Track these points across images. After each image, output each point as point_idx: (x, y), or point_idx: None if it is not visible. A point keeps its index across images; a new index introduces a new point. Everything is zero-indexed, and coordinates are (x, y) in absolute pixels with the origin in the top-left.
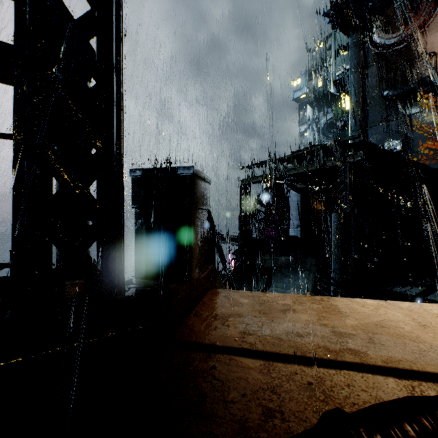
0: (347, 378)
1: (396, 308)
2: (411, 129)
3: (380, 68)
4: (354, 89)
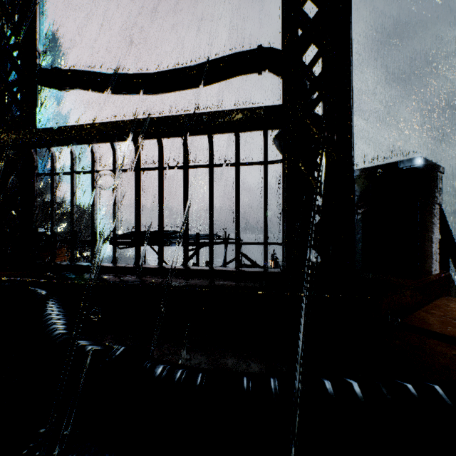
0: None
1: None
2: None
3: None
4: None
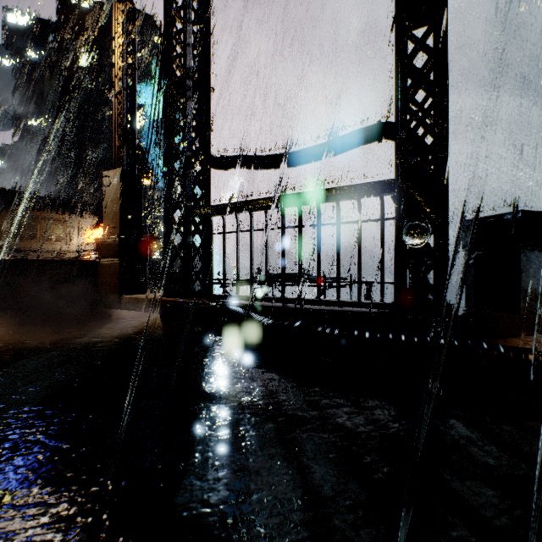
0: None
1: None
2: None
3: None
4: None
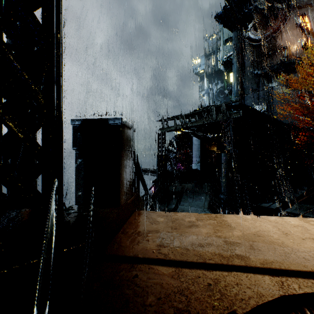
0: (236, 278)
1: (267, 221)
2: (272, 97)
3: (252, 54)
4: (236, 68)
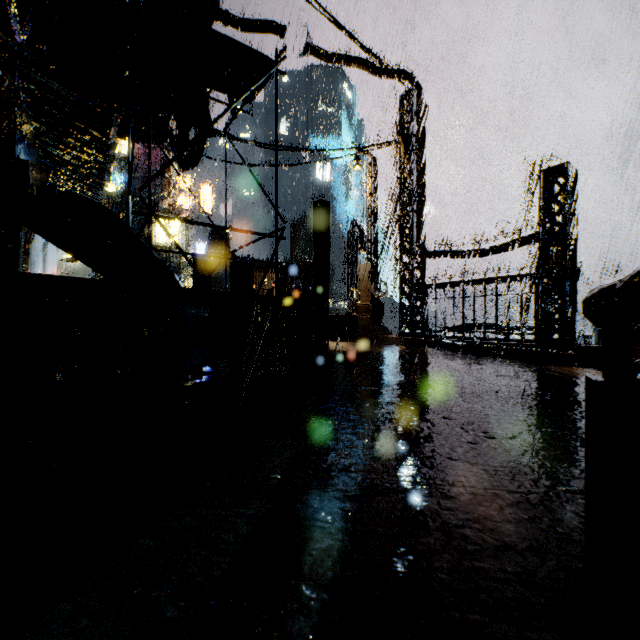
0: None
1: None
2: None
3: None
4: None
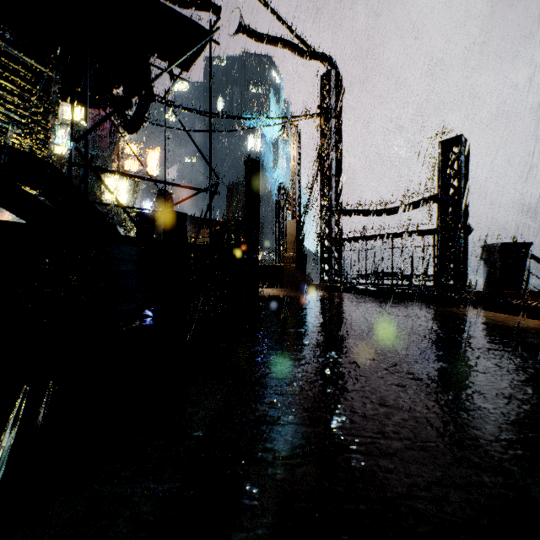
0: None
1: None
2: None
3: None
4: None
